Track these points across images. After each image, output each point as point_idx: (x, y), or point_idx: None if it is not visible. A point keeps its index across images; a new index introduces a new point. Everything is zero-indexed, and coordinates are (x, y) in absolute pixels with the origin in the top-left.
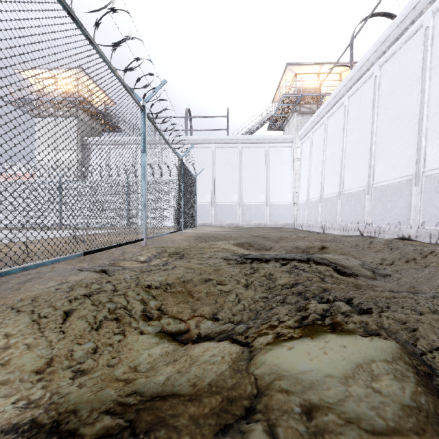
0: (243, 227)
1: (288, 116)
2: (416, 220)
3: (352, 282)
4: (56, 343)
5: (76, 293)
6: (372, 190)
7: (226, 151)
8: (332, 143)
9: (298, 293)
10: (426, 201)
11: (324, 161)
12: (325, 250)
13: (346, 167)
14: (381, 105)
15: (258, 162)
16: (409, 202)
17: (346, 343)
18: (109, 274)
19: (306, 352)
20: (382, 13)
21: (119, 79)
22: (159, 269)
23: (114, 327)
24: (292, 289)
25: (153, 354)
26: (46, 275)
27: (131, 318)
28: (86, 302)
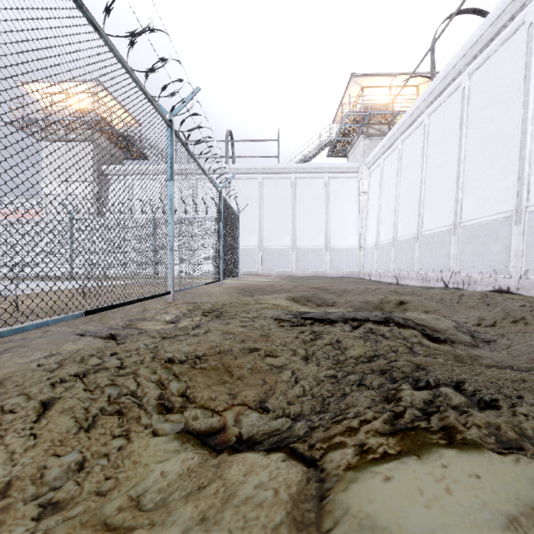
0: (297, 276)
1: (353, 140)
2: (517, 268)
3: (448, 352)
4: (21, 455)
5: (64, 372)
6: (459, 230)
7: (276, 182)
8: (408, 172)
9: (380, 371)
10: (530, 243)
11: (397, 195)
12: (404, 307)
13: (426, 202)
14: (470, 124)
15: (315, 197)
16: (507, 245)
17: (479, 470)
18: (118, 342)
19: (416, 489)
20: (471, 9)
21: (137, 83)
22: (187, 334)
23: (115, 426)
24: (371, 365)
25: (169, 472)
26: (34, 342)
27: (141, 411)
28: (76, 387)
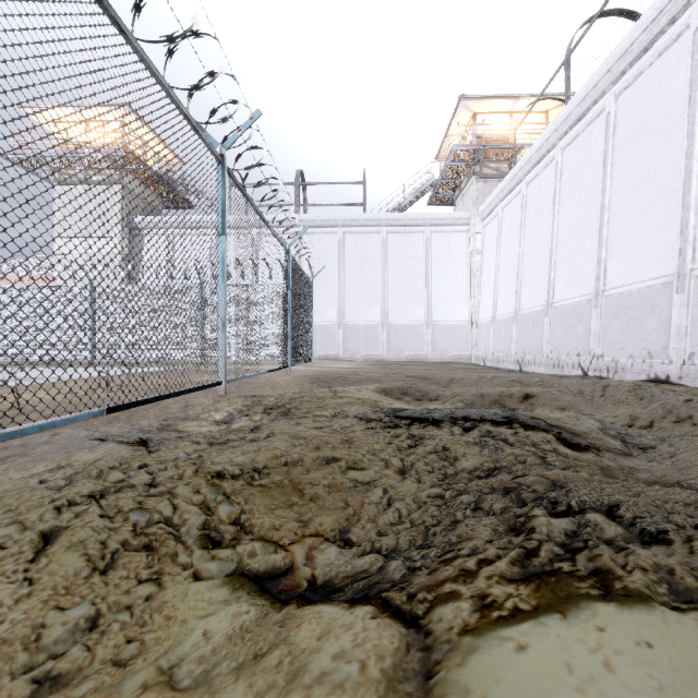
0: (389, 361)
1: (462, 183)
2: (679, 350)
3: (593, 462)
4: (10, 608)
5: (74, 491)
6: (602, 300)
7: (361, 238)
8: (534, 225)
9: (502, 489)
10: (697, 318)
11: (521, 254)
12: (531, 401)
13: (559, 264)
14: (617, 161)
15: (413, 257)
16: (666, 320)
17: (649, 636)
18: (150, 449)
19: (563, 665)
20: (617, 10)
21: (177, 105)
22: (243, 438)
23: (141, 566)
24: (490, 481)
25: (215, 631)
26: (37, 450)
27: (178, 545)
28: (90, 512)
